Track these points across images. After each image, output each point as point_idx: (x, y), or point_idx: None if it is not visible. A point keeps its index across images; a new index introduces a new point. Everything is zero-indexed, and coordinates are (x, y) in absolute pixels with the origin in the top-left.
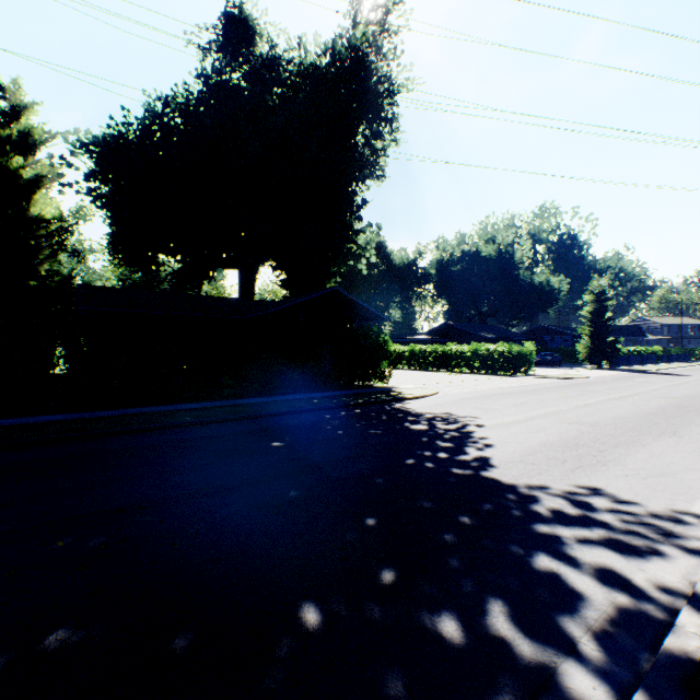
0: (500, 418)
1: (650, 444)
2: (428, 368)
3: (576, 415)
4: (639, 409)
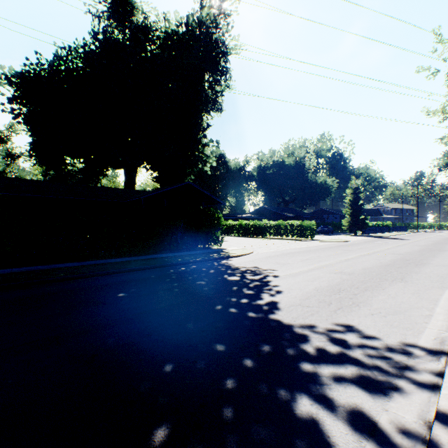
0: (290, 270)
1: (387, 288)
2: (250, 235)
3: (340, 267)
4: (379, 262)
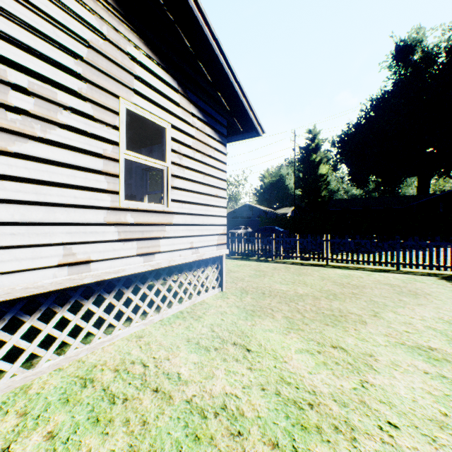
0: None
1: None
2: None
3: None
4: None
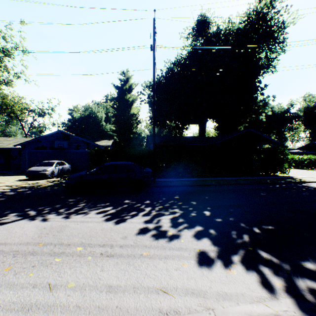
0: None
1: None
2: (303, 167)
3: None
4: None
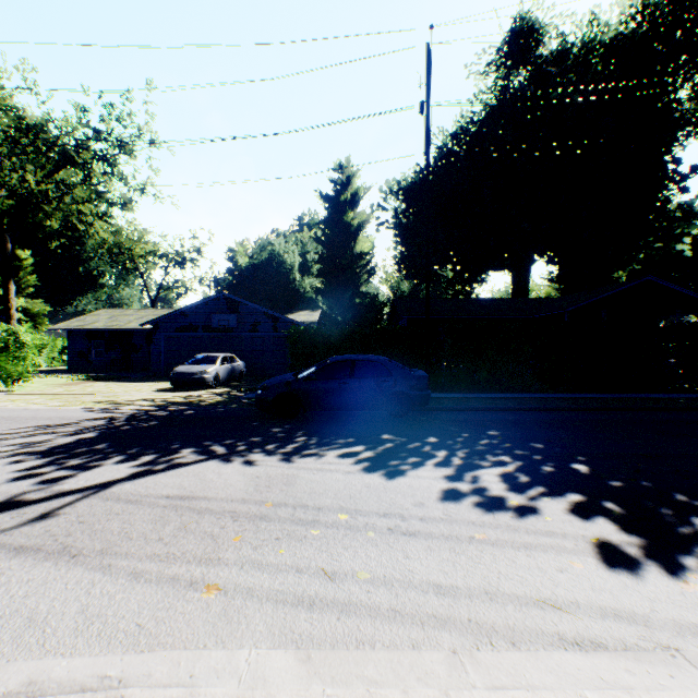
0: None
1: None
2: None
3: None
4: None
